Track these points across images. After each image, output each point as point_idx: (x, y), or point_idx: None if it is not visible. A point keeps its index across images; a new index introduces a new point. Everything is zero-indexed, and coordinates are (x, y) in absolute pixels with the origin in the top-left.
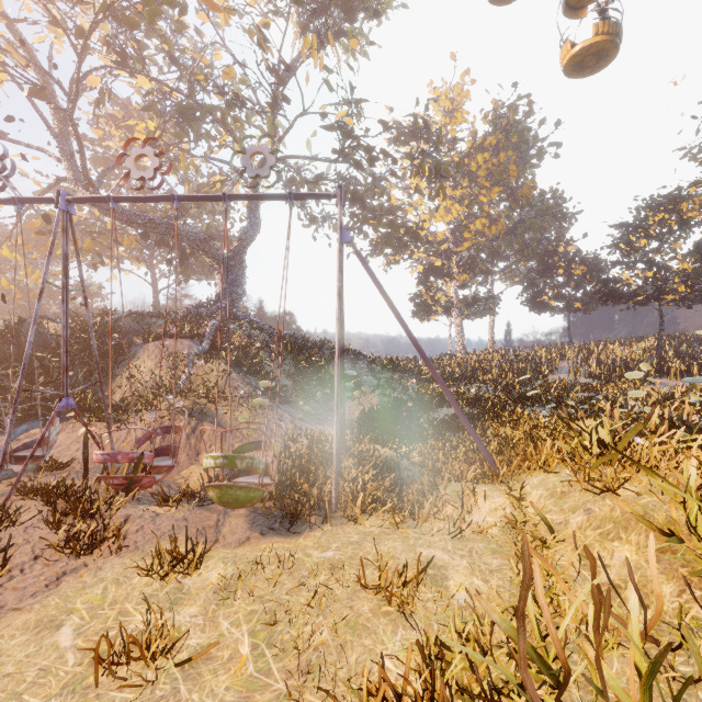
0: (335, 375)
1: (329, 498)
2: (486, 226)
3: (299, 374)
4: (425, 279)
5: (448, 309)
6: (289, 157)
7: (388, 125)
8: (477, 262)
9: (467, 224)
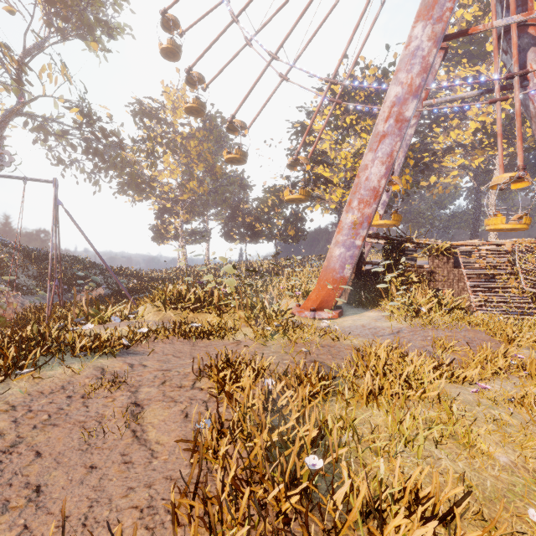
0: (49, 266)
1: (44, 317)
2: (197, 186)
3: (42, 277)
4: (161, 215)
5: (176, 237)
6: (34, 115)
7: (129, 103)
8: (196, 208)
9: (185, 183)
